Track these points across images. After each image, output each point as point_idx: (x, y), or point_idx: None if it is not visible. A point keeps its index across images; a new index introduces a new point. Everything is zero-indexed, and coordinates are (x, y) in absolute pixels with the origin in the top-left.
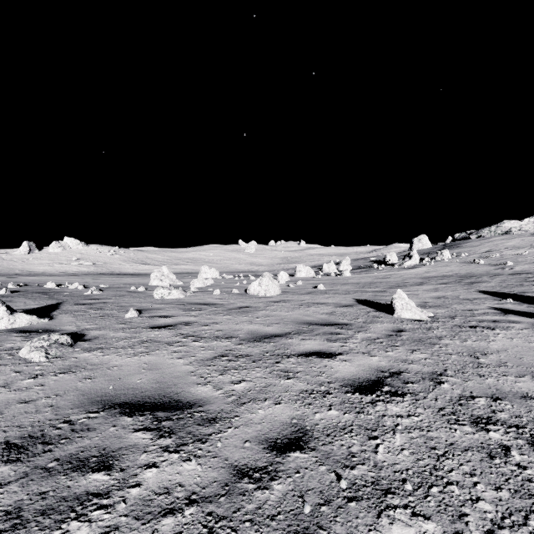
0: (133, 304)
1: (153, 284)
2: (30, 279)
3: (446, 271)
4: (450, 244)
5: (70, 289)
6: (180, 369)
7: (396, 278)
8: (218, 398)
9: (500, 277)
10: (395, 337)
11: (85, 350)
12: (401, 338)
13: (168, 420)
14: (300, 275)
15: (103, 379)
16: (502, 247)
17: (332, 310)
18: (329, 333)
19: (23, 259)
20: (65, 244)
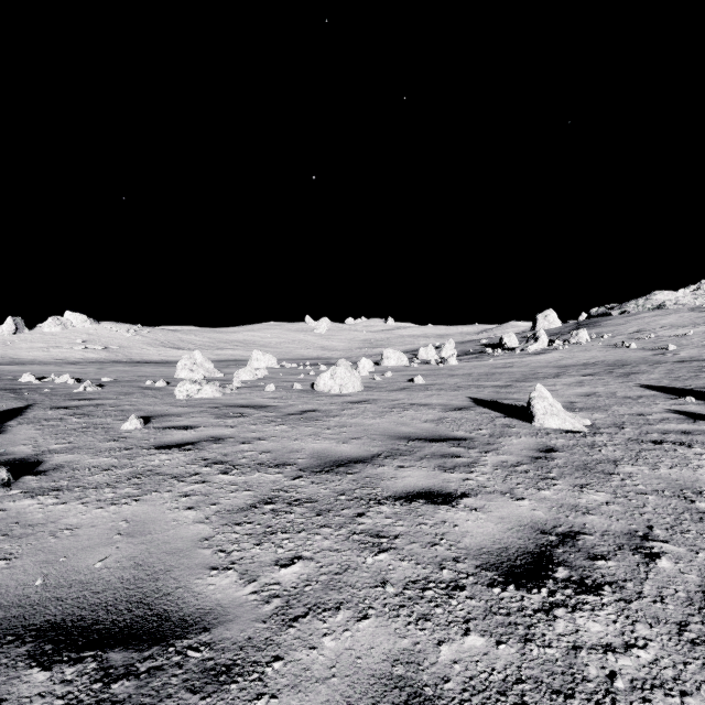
0: (140, 408)
1: (181, 377)
2: (6, 370)
3: (588, 358)
4: (586, 321)
5: (55, 385)
6: (186, 532)
7: (521, 367)
8: (244, 605)
9: (664, 366)
10: (545, 461)
11: (27, 494)
12: (555, 463)
13: (126, 678)
14: (389, 364)
15: (31, 559)
16: (656, 326)
17: (440, 416)
18: (440, 455)
19: (7, 341)
20: (66, 320)
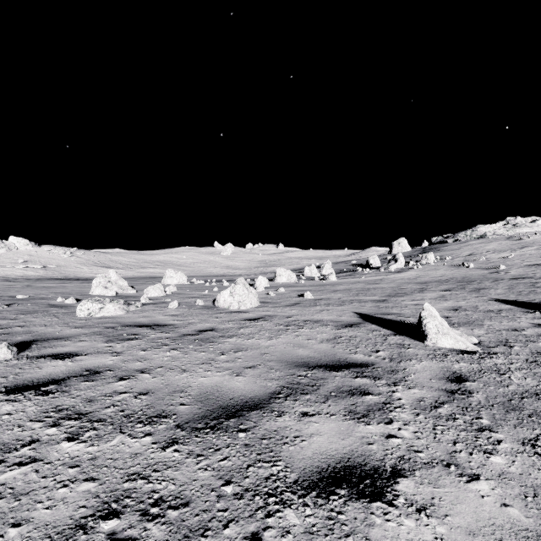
0: (30, 330)
1: (95, 294)
2: None
3: (439, 275)
4: (429, 247)
5: None
6: None
7: (389, 283)
8: None
9: (503, 282)
10: (464, 398)
11: None
12: (477, 400)
13: None
14: (281, 280)
15: None
16: (483, 250)
17: (334, 334)
18: (346, 391)
19: None
20: (10, 244)
